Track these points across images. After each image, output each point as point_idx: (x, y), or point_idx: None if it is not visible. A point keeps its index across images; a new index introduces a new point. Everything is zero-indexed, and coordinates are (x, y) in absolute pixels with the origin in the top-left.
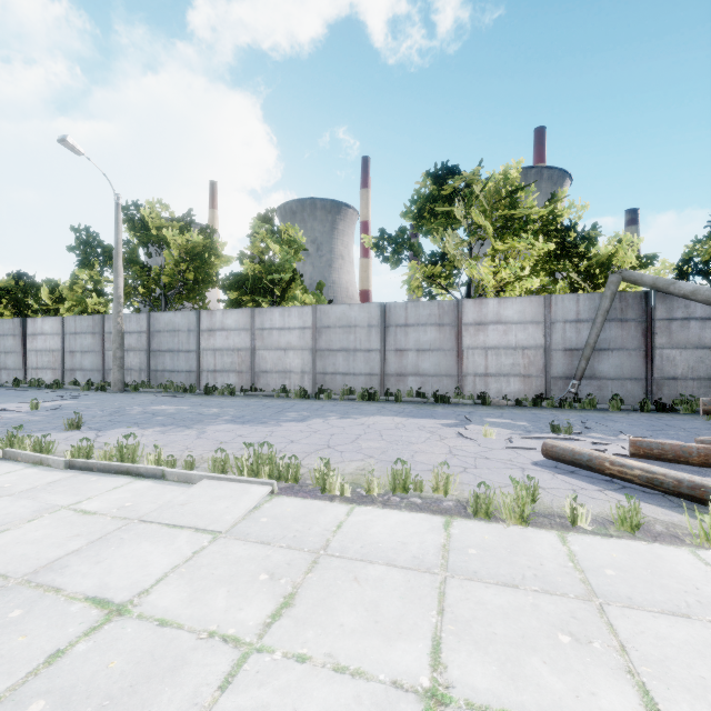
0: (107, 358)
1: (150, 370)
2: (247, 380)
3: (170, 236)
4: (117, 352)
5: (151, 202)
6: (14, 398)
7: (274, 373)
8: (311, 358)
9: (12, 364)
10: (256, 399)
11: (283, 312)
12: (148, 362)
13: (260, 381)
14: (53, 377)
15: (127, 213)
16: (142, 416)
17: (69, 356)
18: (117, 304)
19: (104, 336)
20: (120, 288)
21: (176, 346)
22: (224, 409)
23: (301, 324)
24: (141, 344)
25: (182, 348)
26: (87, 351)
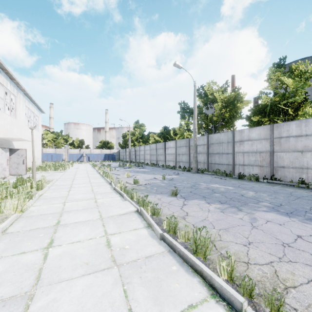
0: (190, 157)
1: (208, 163)
2: (266, 172)
3: (217, 95)
4: (194, 154)
5: (208, 83)
6: (160, 172)
7: (291, 168)
8: None
9: (162, 159)
10: (278, 186)
11: (300, 124)
12: (207, 159)
13: (277, 173)
14: (173, 164)
15: (198, 92)
16: (206, 191)
17: (178, 156)
18: (194, 132)
19: (190, 147)
20: (195, 124)
21: (220, 150)
22: (258, 193)
23: None
24: (204, 150)
25: (224, 152)
26: (183, 154)
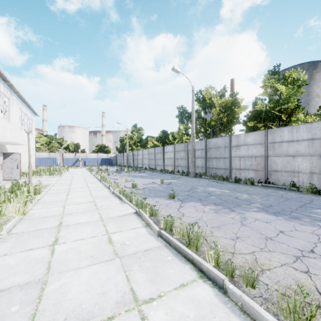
0: (189, 161)
1: (206, 167)
2: (261, 175)
3: (215, 100)
4: (192, 159)
5: (206, 87)
6: (158, 177)
7: (283, 172)
8: (320, 162)
9: (160, 163)
10: (271, 189)
11: (292, 129)
12: (205, 163)
13: (271, 177)
14: (171, 169)
15: (196, 96)
16: (203, 194)
17: (176, 160)
18: (192, 137)
19: (188, 151)
20: (194, 129)
21: (218, 155)
22: (252, 196)
23: (309, 137)
24: (202, 155)
25: (221, 156)
26: (182, 158)
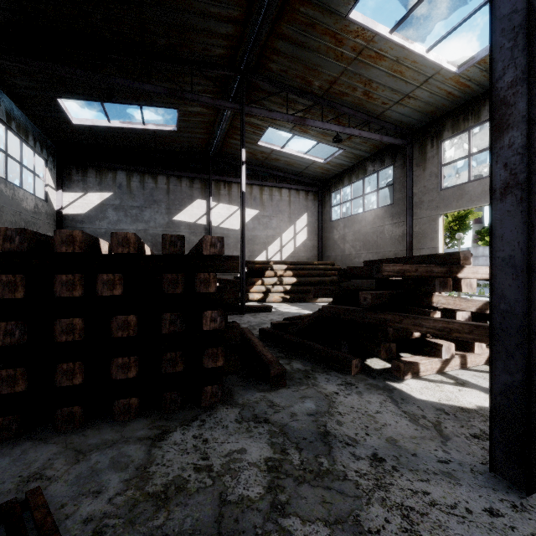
0: None
1: None
2: None
3: None
4: None
5: None
6: None
7: None
8: None
9: None
10: None
11: None
12: None
13: None
14: None
15: None
16: None
17: None
18: None
19: None
20: None
21: None
22: None
23: None
24: None
25: None
26: None
